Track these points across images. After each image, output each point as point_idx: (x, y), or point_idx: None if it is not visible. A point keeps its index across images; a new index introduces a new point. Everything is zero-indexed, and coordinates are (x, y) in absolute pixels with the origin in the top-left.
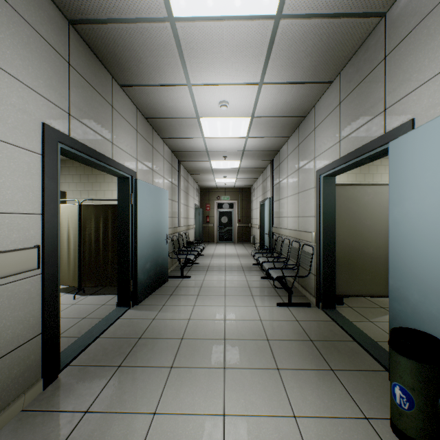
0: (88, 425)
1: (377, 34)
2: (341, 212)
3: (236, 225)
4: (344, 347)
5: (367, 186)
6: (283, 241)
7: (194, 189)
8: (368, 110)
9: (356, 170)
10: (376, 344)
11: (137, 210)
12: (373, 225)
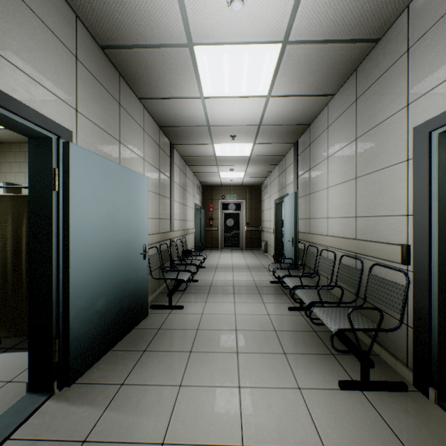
0: None
1: None
2: None
3: (243, 228)
4: None
5: None
6: (320, 254)
7: (195, 185)
8: None
9: None
10: None
11: (70, 203)
12: None
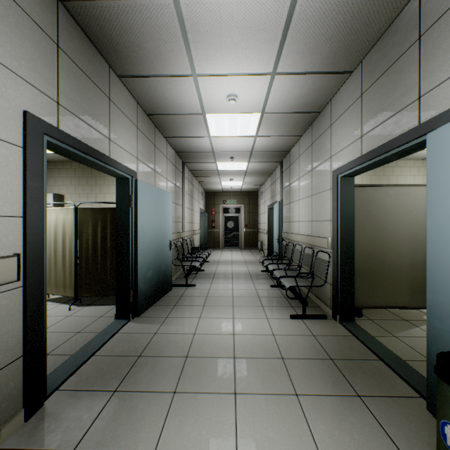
0: None
1: (409, 12)
2: (360, 215)
3: (242, 230)
4: (369, 367)
5: (389, 187)
6: (294, 247)
7: (199, 192)
8: (397, 99)
9: (370, 172)
10: (405, 364)
11: (138, 214)
12: (395, 230)
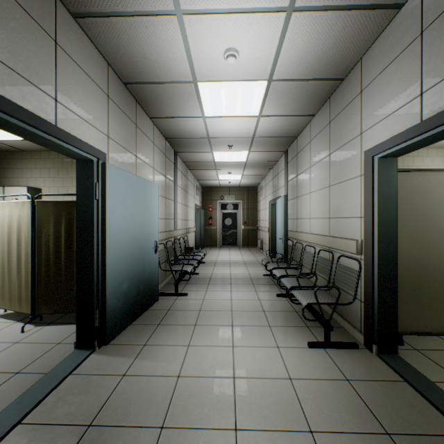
0: None
1: None
2: (403, 210)
3: (241, 227)
4: None
5: (442, 173)
6: (304, 249)
7: (195, 187)
8: None
9: None
10: None
11: (106, 208)
12: None
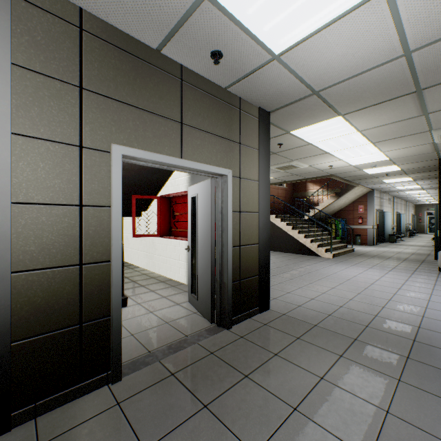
0: (404, 240)
1: None
2: None
3: None
4: None
5: None
6: None
7: (411, 207)
8: None
9: None
10: None
11: (400, 220)
12: None
